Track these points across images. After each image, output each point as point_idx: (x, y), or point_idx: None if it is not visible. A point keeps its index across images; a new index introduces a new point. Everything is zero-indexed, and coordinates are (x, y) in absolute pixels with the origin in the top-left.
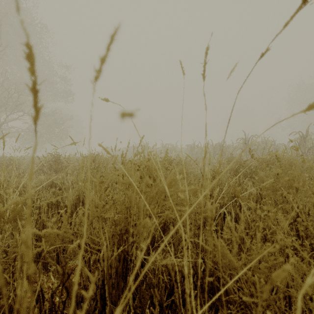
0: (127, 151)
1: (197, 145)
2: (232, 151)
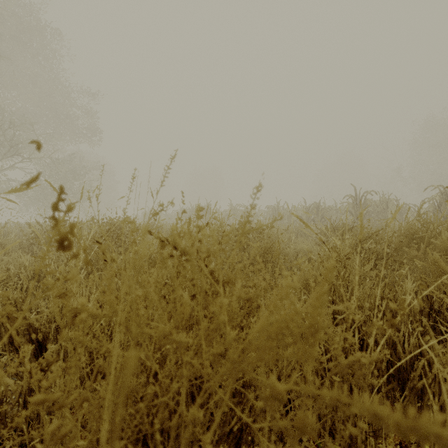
0: (128, 204)
1: (283, 206)
2: (334, 215)
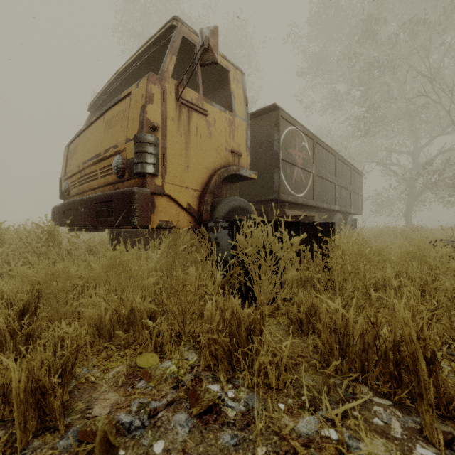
0: None
1: None
2: None
